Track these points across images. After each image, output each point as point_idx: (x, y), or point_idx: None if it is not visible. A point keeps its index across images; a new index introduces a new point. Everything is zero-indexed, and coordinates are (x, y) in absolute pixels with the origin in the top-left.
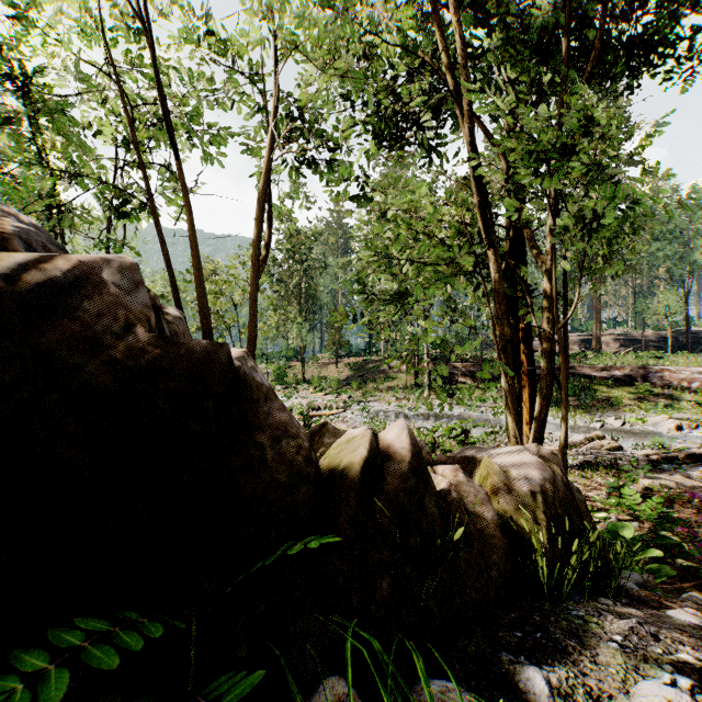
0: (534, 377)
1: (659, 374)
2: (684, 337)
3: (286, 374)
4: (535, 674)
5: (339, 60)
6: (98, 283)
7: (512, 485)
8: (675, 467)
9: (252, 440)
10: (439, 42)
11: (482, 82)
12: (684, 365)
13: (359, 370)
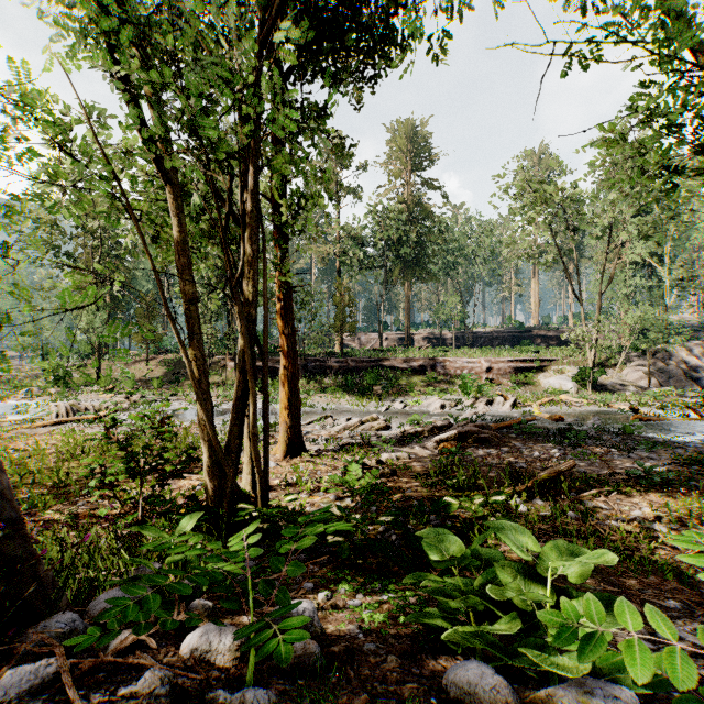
0: (295, 359)
1: (443, 364)
2: (468, 335)
3: (70, 374)
4: None
5: None
6: None
7: None
8: (418, 440)
9: None
10: None
11: None
12: (462, 357)
13: (175, 367)
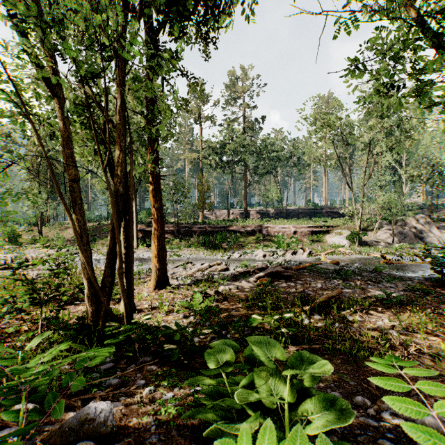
0: (162, 224)
1: (267, 229)
2: (283, 211)
3: (21, 236)
4: None
5: None
6: None
7: None
8: (244, 277)
9: None
10: None
11: None
12: (278, 224)
13: (93, 231)
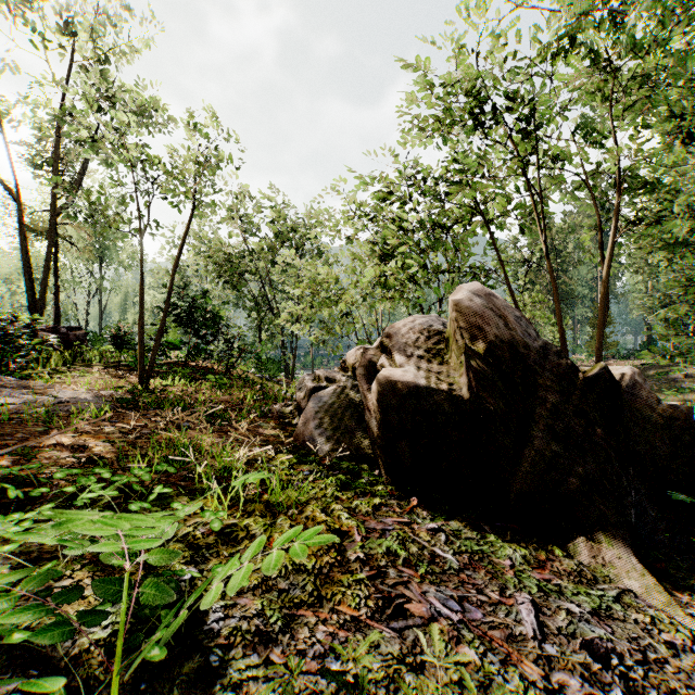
0: None
1: None
2: None
3: None
4: None
5: None
6: (640, 384)
7: None
8: None
9: None
10: None
11: None
12: None
13: None
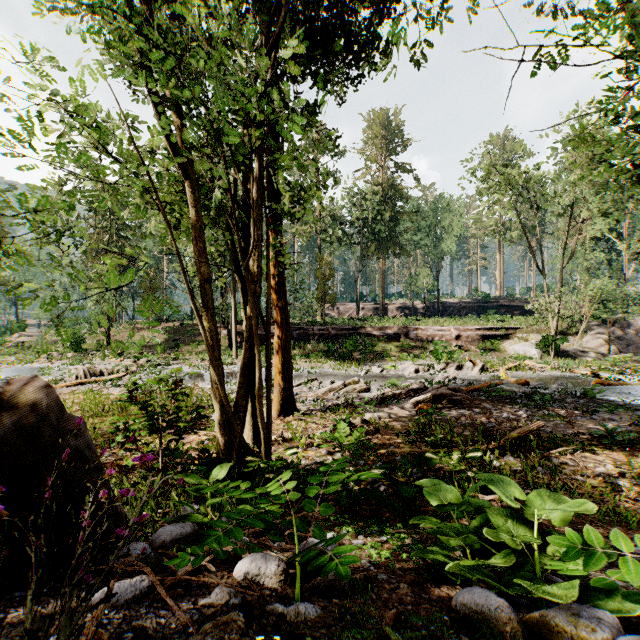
0: (287, 329)
1: (416, 332)
2: (437, 305)
3: (84, 340)
4: None
5: None
6: None
7: None
8: (396, 401)
9: None
10: None
11: None
12: (432, 325)
13: (174, 334)
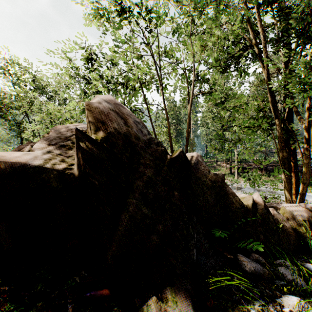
0: (297, 173)
1: None
2: None
3: None
4: (310, 265)
5: (207, 48)
6: (200, 162)
7: (295, 217)
8: None
9: (229, 196)
10: (252, 34)
11: (272, 47)
12: None
13: None
